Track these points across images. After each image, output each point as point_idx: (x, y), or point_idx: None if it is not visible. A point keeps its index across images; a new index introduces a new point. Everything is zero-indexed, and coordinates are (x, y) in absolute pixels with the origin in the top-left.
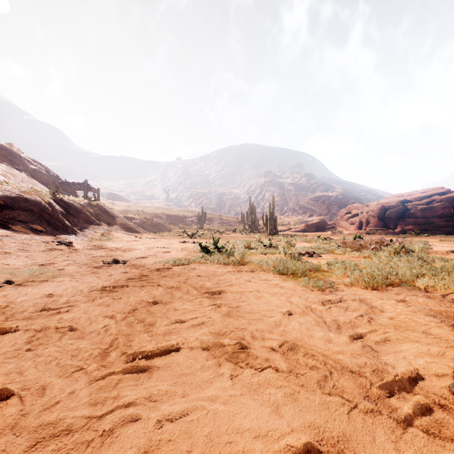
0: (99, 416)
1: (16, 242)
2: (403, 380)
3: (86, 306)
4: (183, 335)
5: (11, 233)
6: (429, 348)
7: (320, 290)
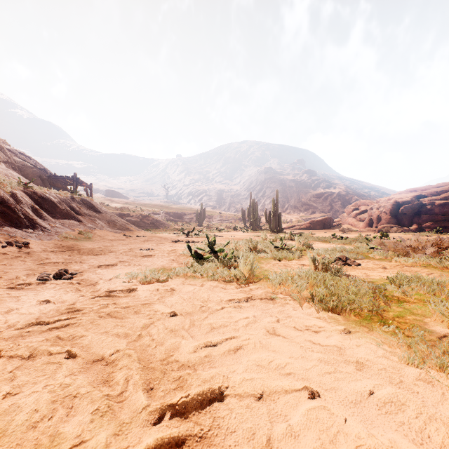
0: None
1: None
2: None
3: None
4: None
5: None
6: None
7: None
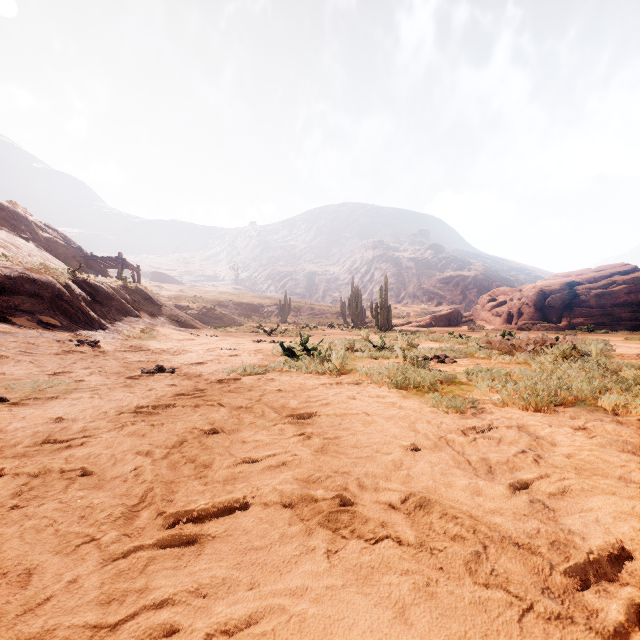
0: (112, 624)
1: (17, 342)
2: (602, 560)
3: (110, 436)
4: (253, 484)
5: (11, 329)
6: (634, 505)
7: (458, 412)
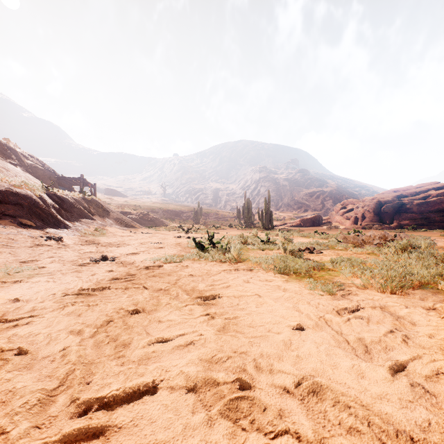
0: None
1: (1, 238)
2: None
3: (51, 316)
4: (163, 365)
5: None
6: None
7: (331, 294)
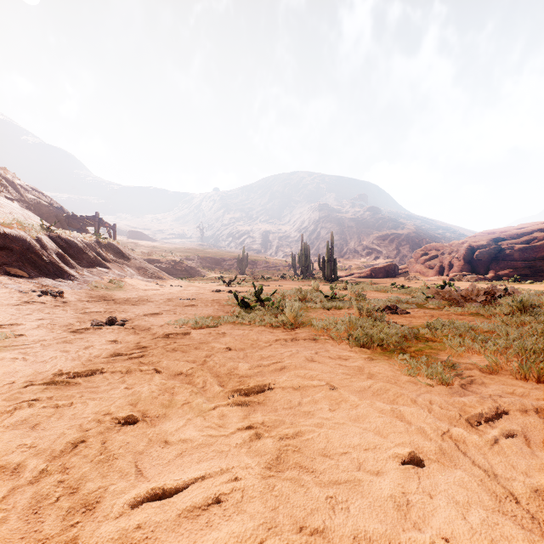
0: None
1: None
2: None
3: None
4: None
5: None
6: None
7: (445, 384)
